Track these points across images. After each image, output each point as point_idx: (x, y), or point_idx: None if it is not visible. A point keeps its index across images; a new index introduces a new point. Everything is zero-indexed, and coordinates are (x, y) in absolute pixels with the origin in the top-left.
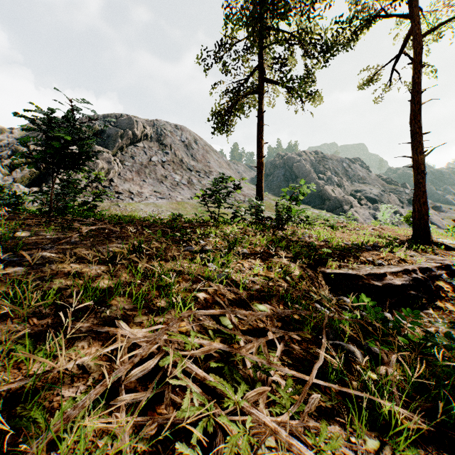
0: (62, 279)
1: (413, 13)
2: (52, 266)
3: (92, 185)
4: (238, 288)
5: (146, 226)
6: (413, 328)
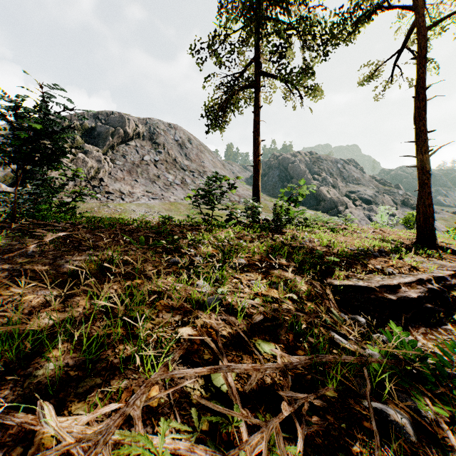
0: None
1: (417, 5)
2: None
3: (80, 184)
4: (235, 315)
5: (129, 231)
6: None
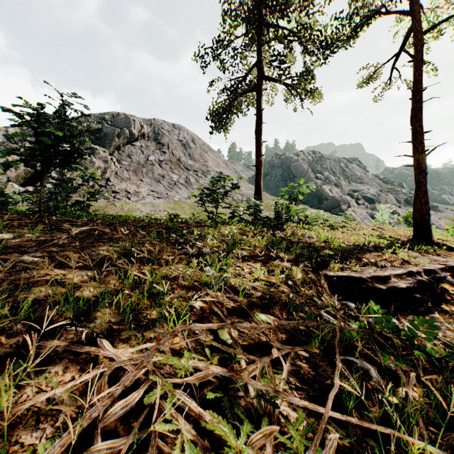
0: (42, 288)
1: (414, 10)
2: (33, 272)
3: (88, 184)
4: (237, 295)
5: (141, 227)
6: (428, 339)
